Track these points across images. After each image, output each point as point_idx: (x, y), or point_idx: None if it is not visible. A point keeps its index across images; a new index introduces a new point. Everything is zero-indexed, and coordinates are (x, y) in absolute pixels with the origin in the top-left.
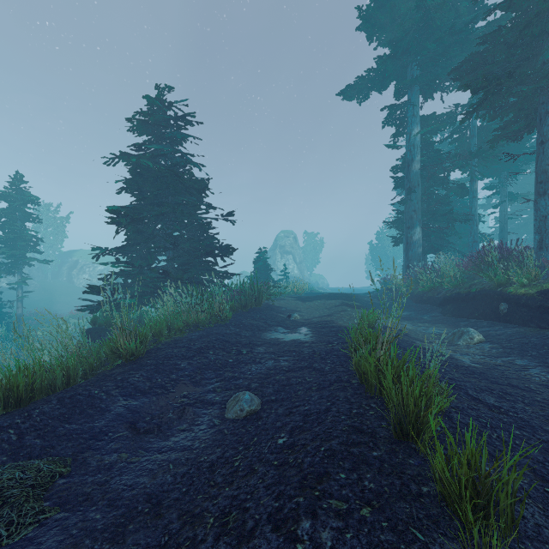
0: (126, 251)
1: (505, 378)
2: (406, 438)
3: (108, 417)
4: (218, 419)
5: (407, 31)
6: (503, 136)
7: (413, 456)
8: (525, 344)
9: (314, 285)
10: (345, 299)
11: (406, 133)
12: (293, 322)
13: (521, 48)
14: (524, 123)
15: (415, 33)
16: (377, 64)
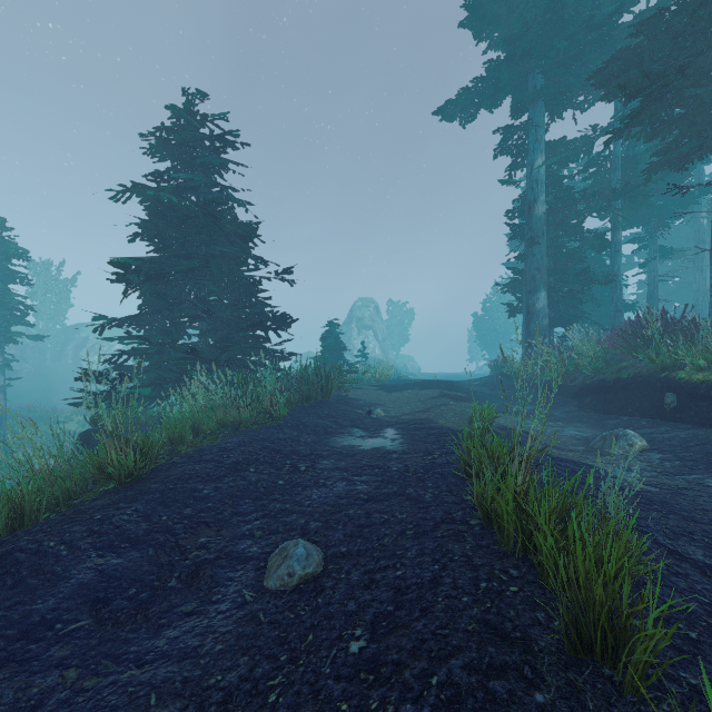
0: (142, 322)
1: (702, 511)
2: (589, 653)
3: (63, 591)
4: (251, 589)
5: (528, 24)
6: (664, 163)
7: (615, 702)
8: (711, 454)
9: (401, 369)
10: (445, 389)
11: (526, 165)
12: (375, 420)
13: (692, 39)
14: (697, 143)
15: (540, 28)
16: (487, 72)
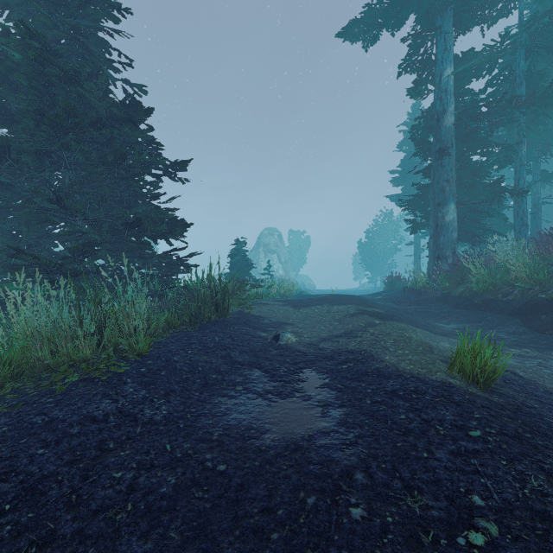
0: None
1: None
2: None
3: None
4: None
5: None
6: None
7: None
8: None
9: (300, 286)
10: (359, 304)
11: (430, 81)
12: (285, 352)
13: None
14: None
15: None
16: None
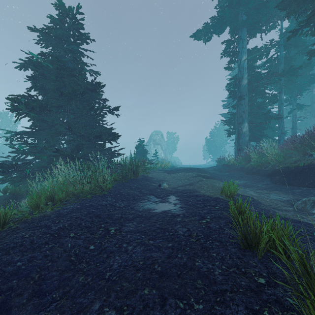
0: (34, 136)
1: None
2: None
3: None
4: None
5: None
6: None
7: None
8: None
9: (173, 163)
10: (198, 172)
11: (236, 61)
12: (163, 190)
13: None
14: None
15: None
16: (217, 14)
